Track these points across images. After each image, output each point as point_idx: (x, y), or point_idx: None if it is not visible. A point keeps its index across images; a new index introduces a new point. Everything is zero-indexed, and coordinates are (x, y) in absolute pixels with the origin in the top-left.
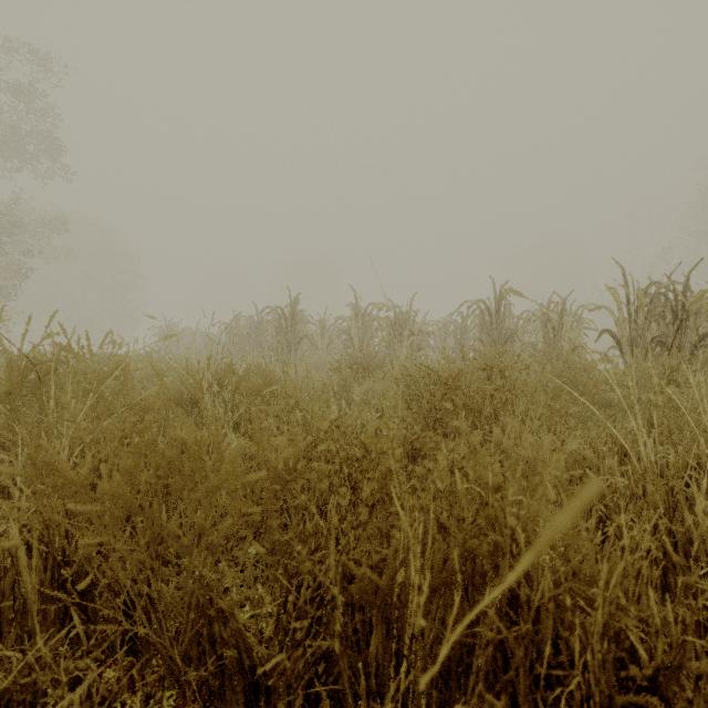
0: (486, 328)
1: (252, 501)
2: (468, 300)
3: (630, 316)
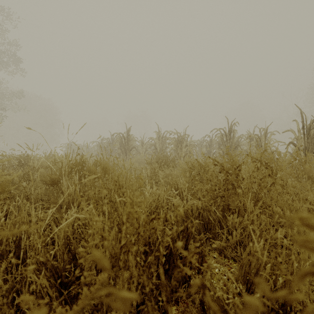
0: (224, 142)
1: (81, 269)
2: (215, 128)
3: (304, 135)
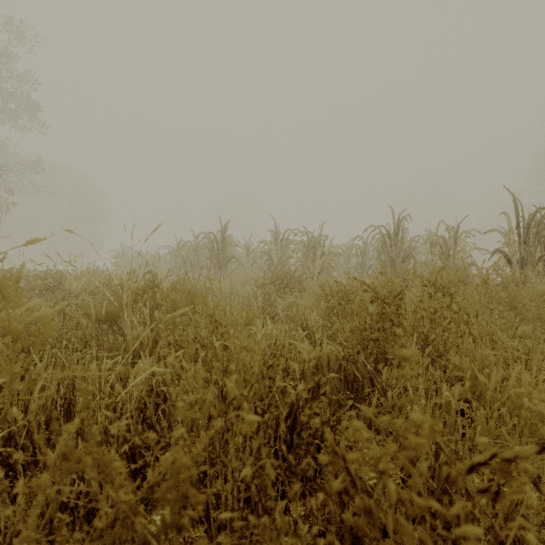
0: (386, 249)
1: (161, 448)
2: (371, 226)
3: (519, 238)
